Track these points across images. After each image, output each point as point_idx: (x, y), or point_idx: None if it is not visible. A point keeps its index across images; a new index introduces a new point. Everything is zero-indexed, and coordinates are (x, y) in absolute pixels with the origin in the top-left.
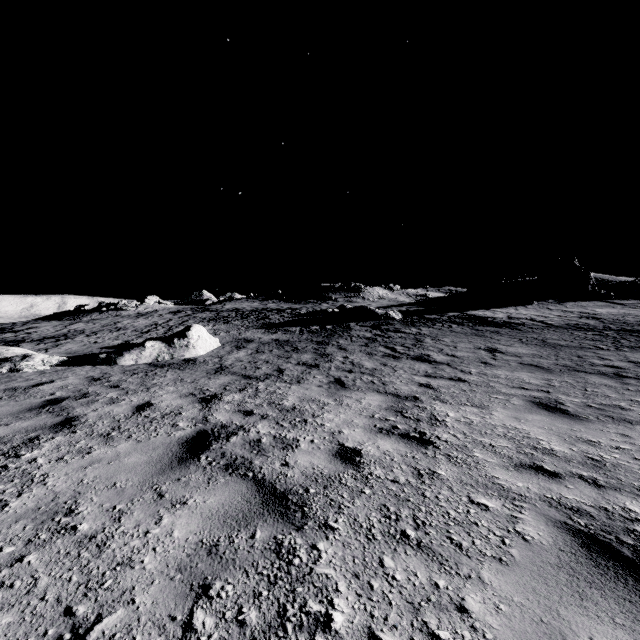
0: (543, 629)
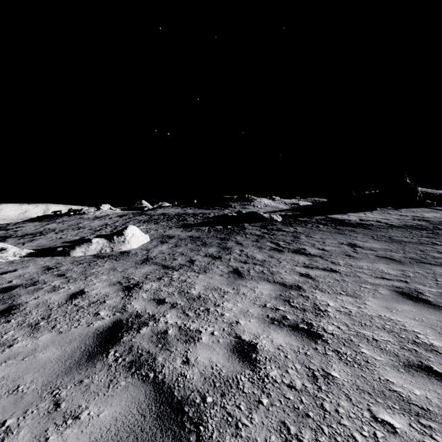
0: None
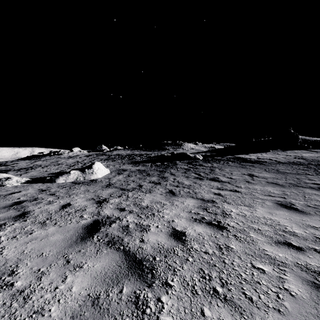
0: None
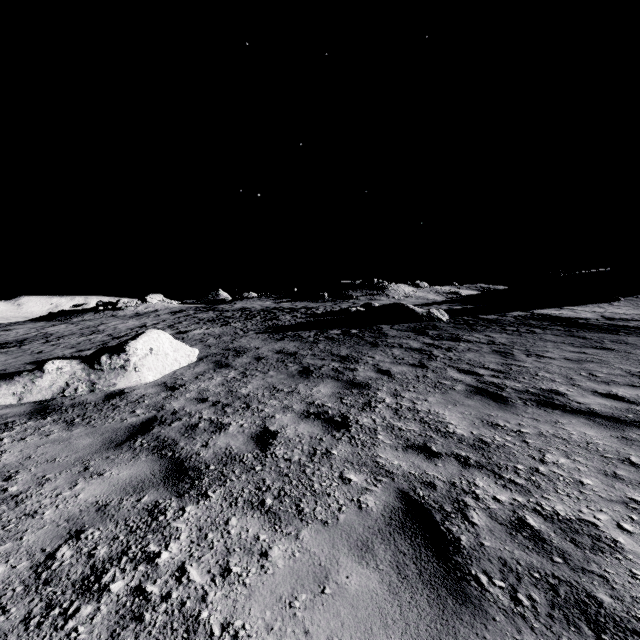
0: None
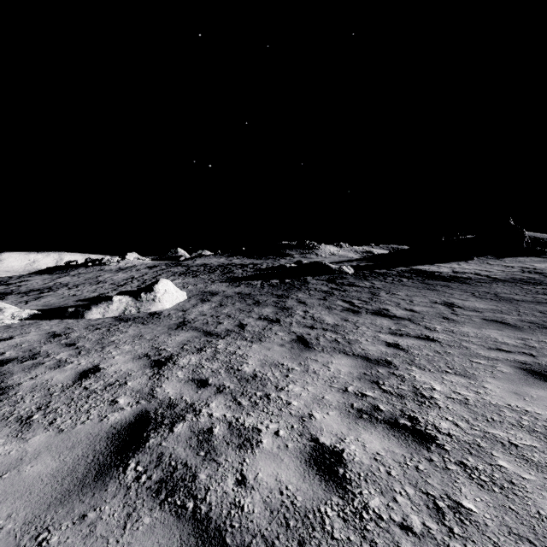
0: None
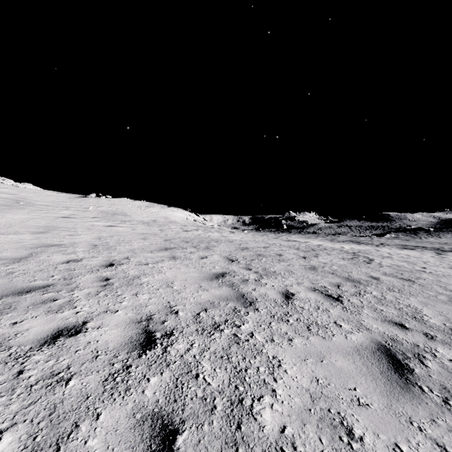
0: (442, 240)
